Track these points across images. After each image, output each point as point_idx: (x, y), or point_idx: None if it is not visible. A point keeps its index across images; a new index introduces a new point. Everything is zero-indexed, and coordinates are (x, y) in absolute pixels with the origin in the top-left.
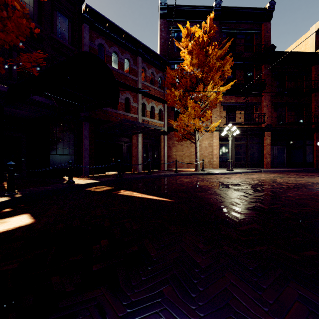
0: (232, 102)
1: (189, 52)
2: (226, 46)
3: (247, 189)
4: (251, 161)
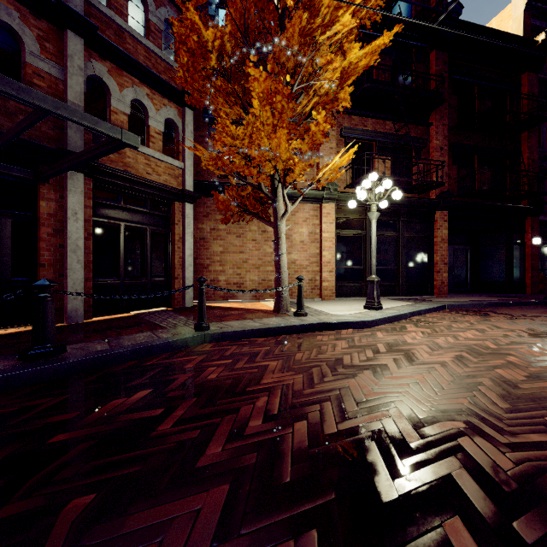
0: (367, 132)
1: None
2: None
3: None
4: (407, 280)
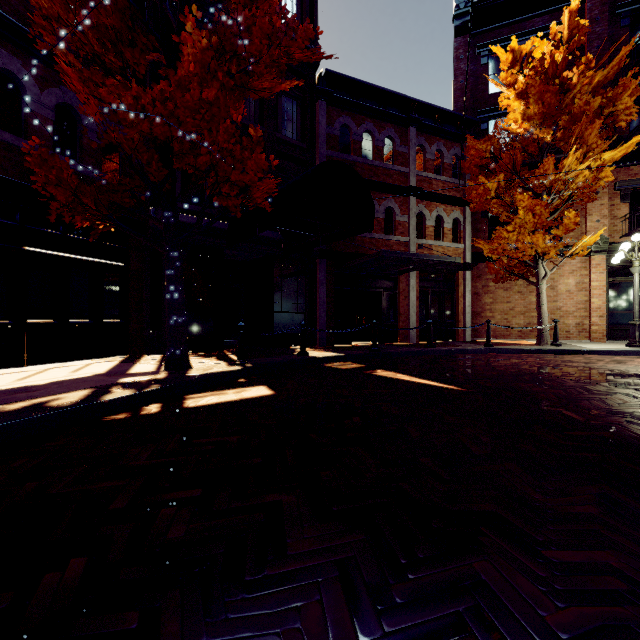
0: None
1: (518, 94)
2: (620, 55)
3: None
4: None
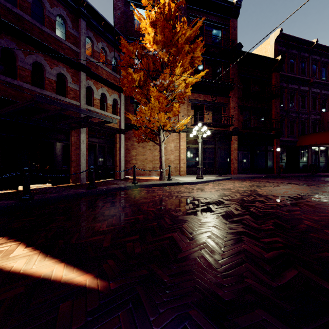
0: (200, 101)
1: (151, 23)
2: (197, 25)
3: (241, 214)
4: (219, 167)
